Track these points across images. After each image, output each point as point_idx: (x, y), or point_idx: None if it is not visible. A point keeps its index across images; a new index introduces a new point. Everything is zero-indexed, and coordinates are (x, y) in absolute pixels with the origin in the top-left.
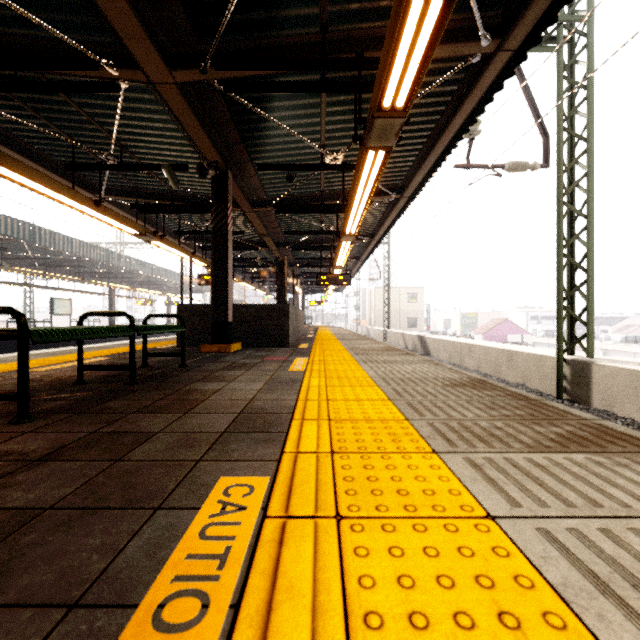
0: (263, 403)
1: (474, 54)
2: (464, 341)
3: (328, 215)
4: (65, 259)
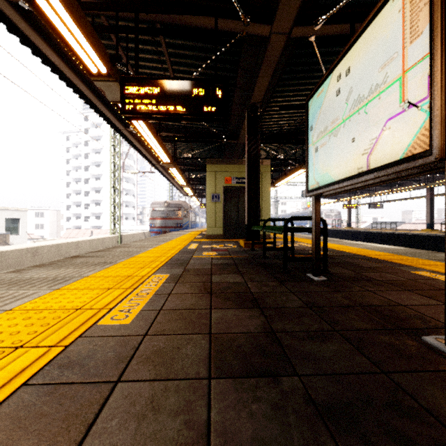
0: None
1: None
2: None
3: None
4: None
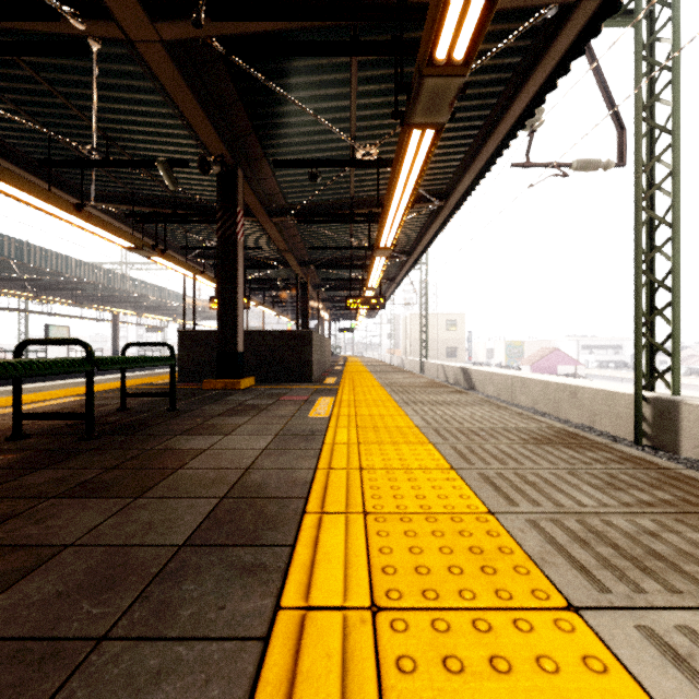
0: (264, 475)
1: (550, 4)
2: (516, 374)
3: (359, 228)
4: (61, 281)
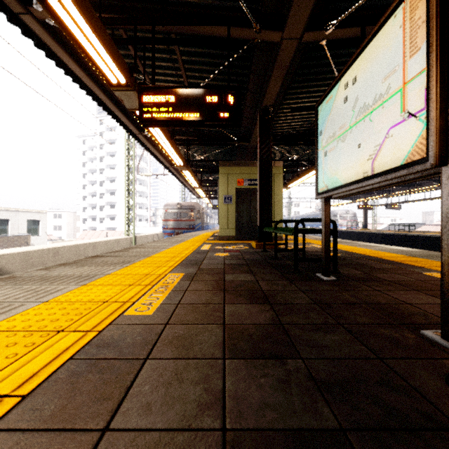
0: None
1: None
2: None
3: None
4: None
